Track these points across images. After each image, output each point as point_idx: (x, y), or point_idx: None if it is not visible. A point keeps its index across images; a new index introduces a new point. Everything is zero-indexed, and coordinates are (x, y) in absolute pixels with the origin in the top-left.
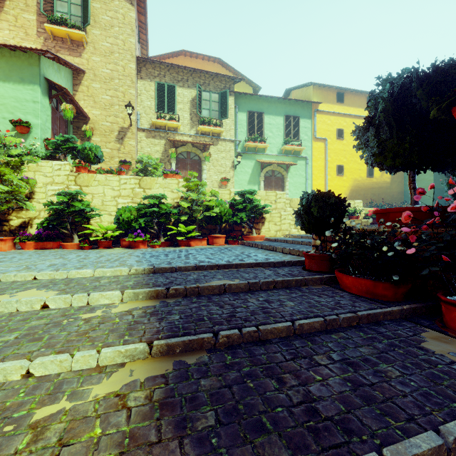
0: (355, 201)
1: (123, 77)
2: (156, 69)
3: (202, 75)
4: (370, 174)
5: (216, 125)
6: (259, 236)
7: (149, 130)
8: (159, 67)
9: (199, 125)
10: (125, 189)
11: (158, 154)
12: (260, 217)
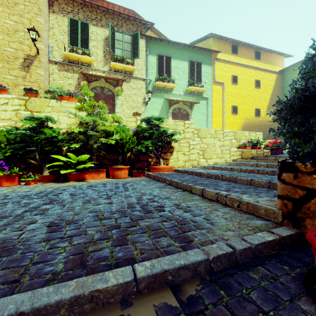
0: (256, 132)
1: (29, 3)
2: (69, 5)
3: (115, 17)
4: (257, 114)
5: (128, 63)
6: (167, 167)
7: (61, 63)
8: (73, 4)
9: (112, 62)
10: (6, 111)
11: (71, 87)
12: (168, 147)
